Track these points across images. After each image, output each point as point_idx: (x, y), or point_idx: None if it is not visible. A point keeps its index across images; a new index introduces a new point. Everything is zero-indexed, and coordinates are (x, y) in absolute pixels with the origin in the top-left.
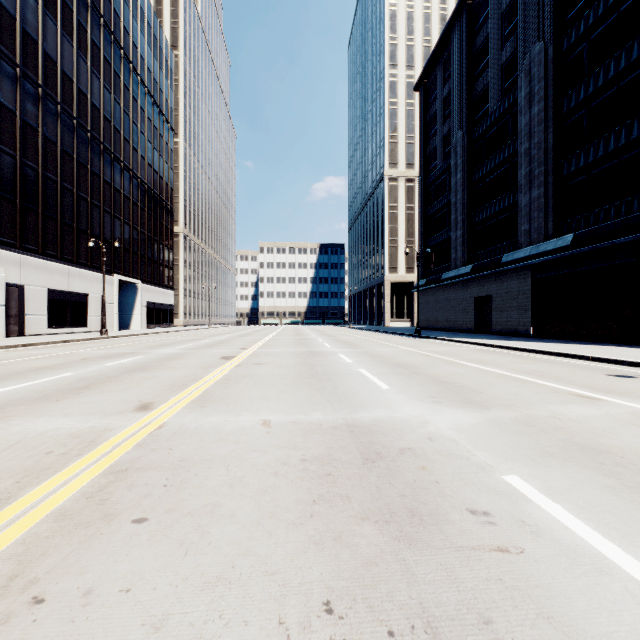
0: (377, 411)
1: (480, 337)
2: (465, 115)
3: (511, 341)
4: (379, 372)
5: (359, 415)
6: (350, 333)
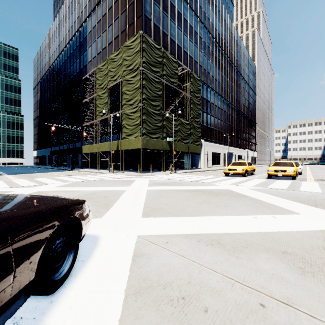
0: None
1: None
2: None
3: None
4: None
5: None
6: None
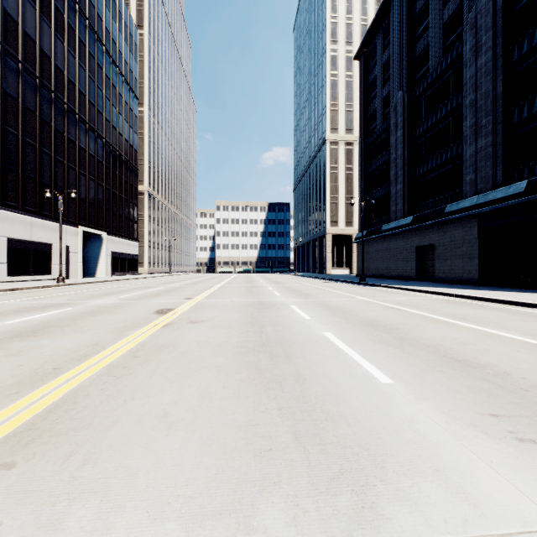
0: (427, 498)
1: (427, 285)
2: (405, 76)
3: (465, 289)
4: (353, 338)
5: (392, 532)
6: (297, 280)
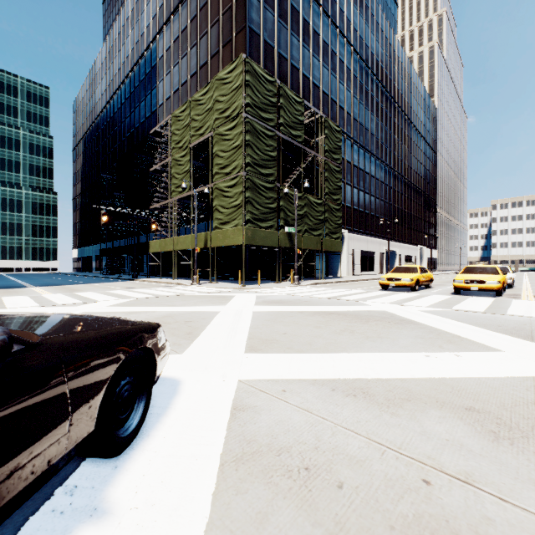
0: None
1: None
2: None
3: None
4: None
5: None
6: None
